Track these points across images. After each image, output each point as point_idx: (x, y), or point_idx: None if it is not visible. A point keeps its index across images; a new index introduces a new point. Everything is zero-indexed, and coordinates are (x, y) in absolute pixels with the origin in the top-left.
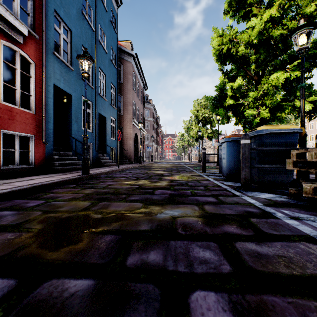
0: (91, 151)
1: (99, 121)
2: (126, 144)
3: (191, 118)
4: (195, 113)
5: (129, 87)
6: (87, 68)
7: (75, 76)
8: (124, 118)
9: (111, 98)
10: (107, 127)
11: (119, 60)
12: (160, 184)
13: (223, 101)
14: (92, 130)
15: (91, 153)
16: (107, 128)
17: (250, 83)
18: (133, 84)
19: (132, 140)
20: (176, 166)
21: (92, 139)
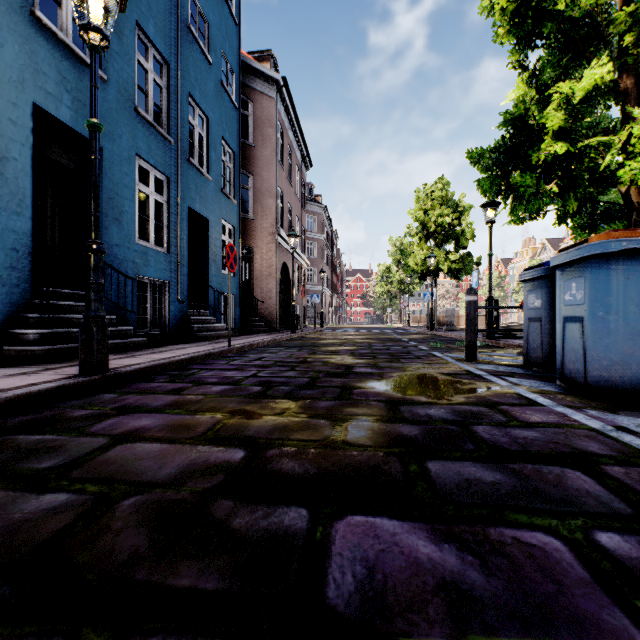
0: (167, 302)
1: (190, 229)
2: (261, 287)
3: (409, 230)
4: (420, 216)
5: (268, 155)
6: (99, 16)
7: (112, 97)
8: (257, 227)
9: (223, 176)
10: (213, 244)
11: (244, 91)
12: (350, 439)
13: (528, 151)
14: (169, 248)
15: (167, 307)
16: (211, 247)
17: (609, 99)
18: (278, 150)
19: (275, 278)
20: (379, 339)
21: (169, 271)
